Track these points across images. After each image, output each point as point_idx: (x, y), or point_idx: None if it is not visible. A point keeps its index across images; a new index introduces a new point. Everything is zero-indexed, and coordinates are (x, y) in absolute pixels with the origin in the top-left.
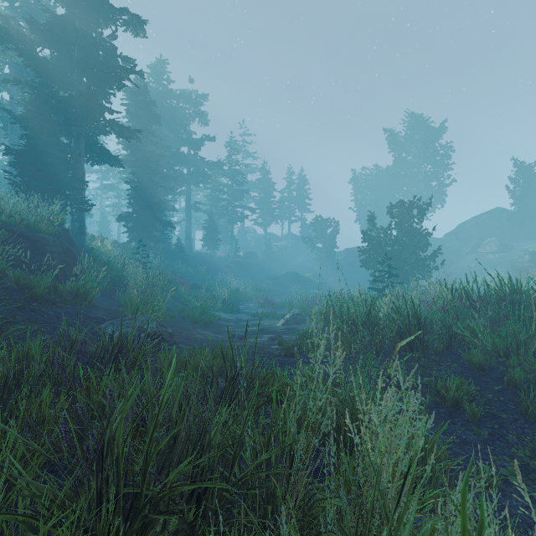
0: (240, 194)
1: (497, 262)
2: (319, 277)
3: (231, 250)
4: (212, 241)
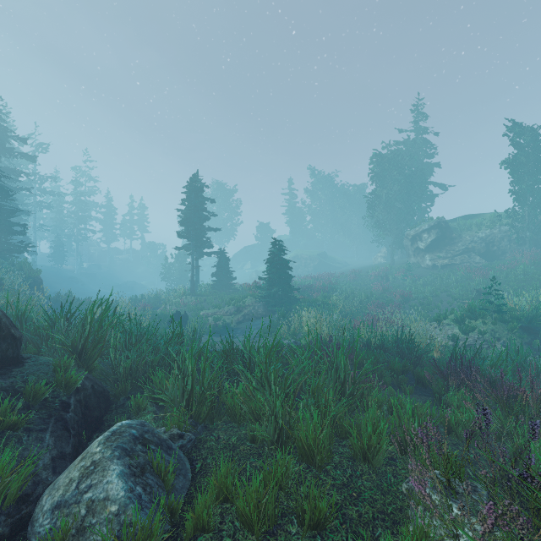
0: (86, 220)
1: (248, 274)
2: (152, 284)
3: (77, 264)
4: (59, 257)
